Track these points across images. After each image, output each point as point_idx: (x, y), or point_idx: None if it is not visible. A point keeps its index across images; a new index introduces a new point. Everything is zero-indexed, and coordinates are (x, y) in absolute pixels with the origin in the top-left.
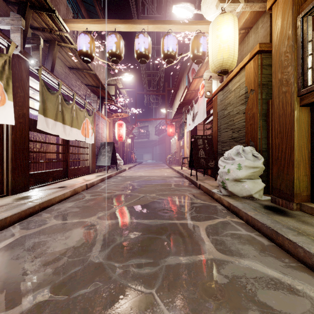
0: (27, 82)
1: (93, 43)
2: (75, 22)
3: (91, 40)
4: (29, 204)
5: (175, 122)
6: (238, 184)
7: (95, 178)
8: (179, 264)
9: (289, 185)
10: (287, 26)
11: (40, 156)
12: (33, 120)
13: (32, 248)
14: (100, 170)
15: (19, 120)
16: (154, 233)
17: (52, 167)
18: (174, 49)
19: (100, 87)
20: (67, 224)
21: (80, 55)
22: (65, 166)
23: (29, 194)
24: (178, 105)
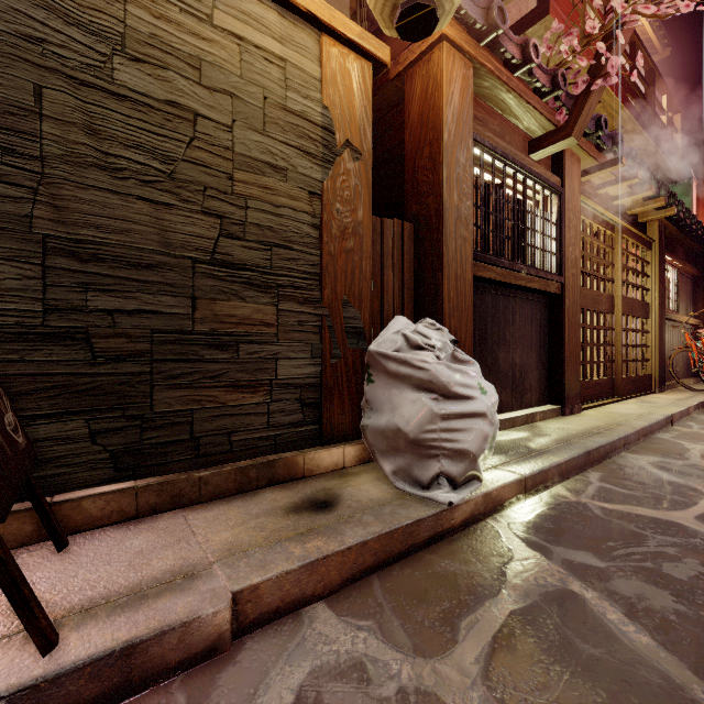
0: None
1: None
2: None
3: None
4: None
5: None
6: None
7: None
8: None
9: None
10: (468, 128)
11: None
12: None
13: None
14: None
15: None
16: None
17: None
18: None
19: None
20: None
21: None
22: None
23: None
24: None
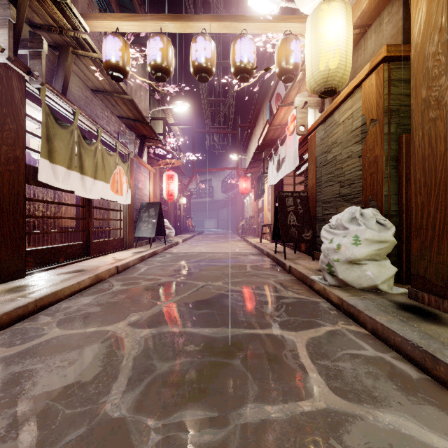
0: (21, 108)
1: (128, 50)
2: (99, 18)
3: (124, 46)
4: (17, 302)
5: (251, 174)
6: (355, 269)
7: (132, 257)
8: (266, 423)
9: (442, 272)
10: (439, 11)
11: (51, 223)
12: (33, 168)
13: (6, 385)
14: (141, 244)
15: (8, 167)
16: (221, 354)
17: (70, 239)
18: (251, 59)
19: (139, 120)
20: (76, 336)
21: (107, 68)
22: (85, 238)
23: (24, 283)
24: (256, 148)
